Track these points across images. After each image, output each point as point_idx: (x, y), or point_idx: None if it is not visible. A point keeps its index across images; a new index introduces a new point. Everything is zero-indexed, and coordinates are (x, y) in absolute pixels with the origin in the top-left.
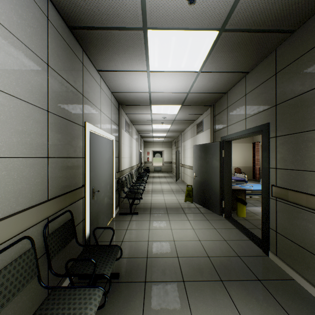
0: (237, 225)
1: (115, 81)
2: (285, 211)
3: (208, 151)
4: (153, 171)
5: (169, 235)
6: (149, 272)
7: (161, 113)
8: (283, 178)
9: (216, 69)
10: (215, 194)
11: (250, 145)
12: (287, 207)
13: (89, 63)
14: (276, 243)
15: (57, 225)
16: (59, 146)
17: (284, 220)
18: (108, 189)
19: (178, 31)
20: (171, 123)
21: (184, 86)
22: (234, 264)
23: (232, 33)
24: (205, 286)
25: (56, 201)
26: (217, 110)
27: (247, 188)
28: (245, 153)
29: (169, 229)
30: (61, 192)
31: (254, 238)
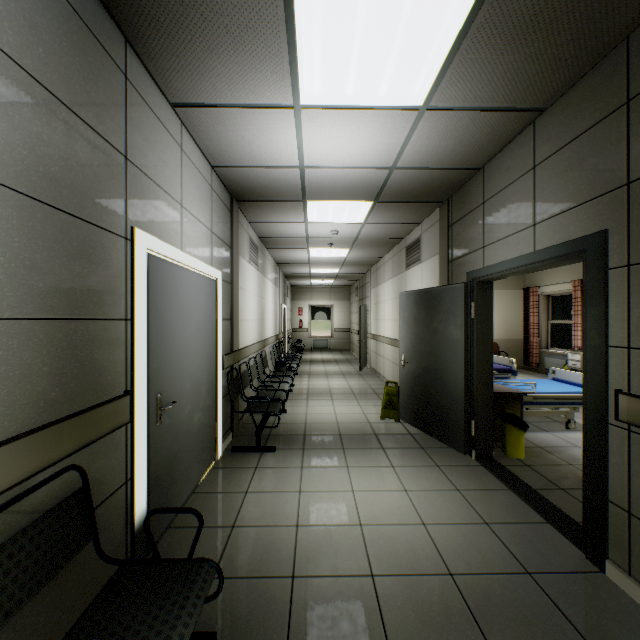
0: (509, 481)
1: (219, 136)
2: None
3: (437, 305)
4: (311, 348)
5: (348, 509)
6: (298, 627)
7: (328, 221)
8: None
9: (466, 100)
10: (454, 405)
11: (518, 295)
12: None
13: (146, 80)
14: (629, 544)
15: (32, 513)
16: (38, 288)
17: None
18: (202, 394)
19: None
20: (350, 246)
21: (383, 151)
22: (519, 598)
23: None
24: None
25: (22, 448)
26: (456, 211)
27: (524, 389)
28: (508, 310)
29: (348, 492)
30: (48, 418)
31: (558, 519)
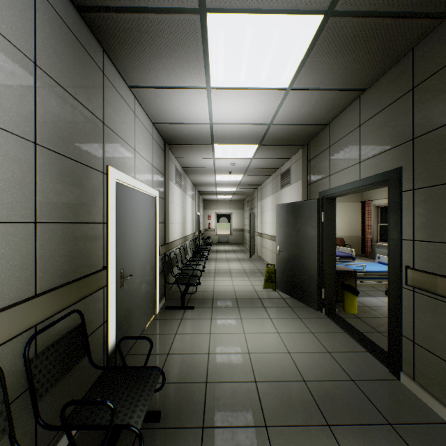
0: (345, 327)
1: (158, 105)
2: (430, 310)
3: (300, 213)
4: (216, 242)
5: (241, 343)
6: (210, 409)
7: (228, 157)
8: (427, 257)
9: (315, 84)
10: (311, 279)
11: (357, 206)
12: (434, 303)
13: (114, 73)
14: (413, 361)
15: (55, 336)
16: (58, 204)
17: (428, 325)
18: (147, 271)
19: (258, 16)
20: (243, 173)
21: (264, 114)
22: (346, 394)
23: (345, 18)
24: (302, 435)
25: (51, 297)
26: (313, 151)
27: (358, 268)
28: (351, 216)
29: (241, 333)
30: (63, 281)
31: (374, 349)
